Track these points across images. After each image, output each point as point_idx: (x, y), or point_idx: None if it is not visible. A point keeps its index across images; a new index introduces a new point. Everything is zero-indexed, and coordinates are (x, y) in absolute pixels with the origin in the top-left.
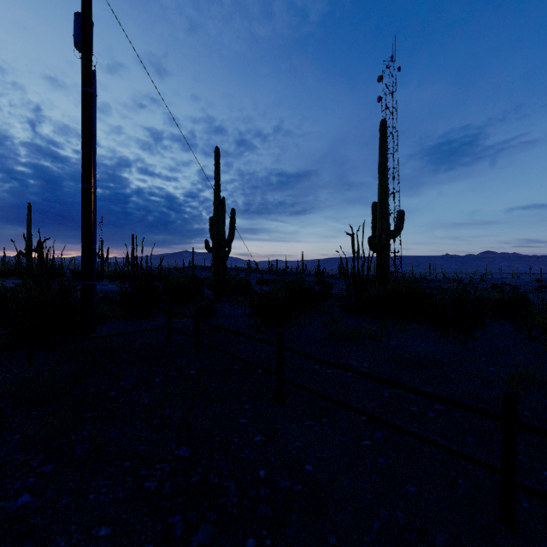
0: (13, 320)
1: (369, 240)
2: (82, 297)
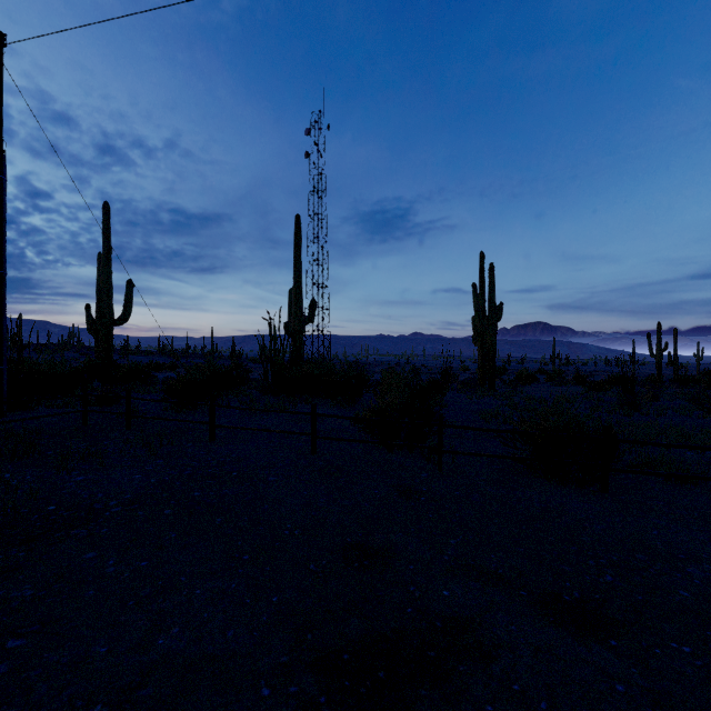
0: None
1: (285, 326)
2: None
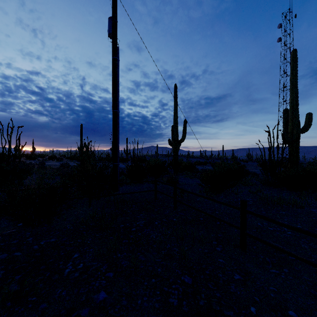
0: (82, 183)
1: (283, 135)
2: (112, 171)
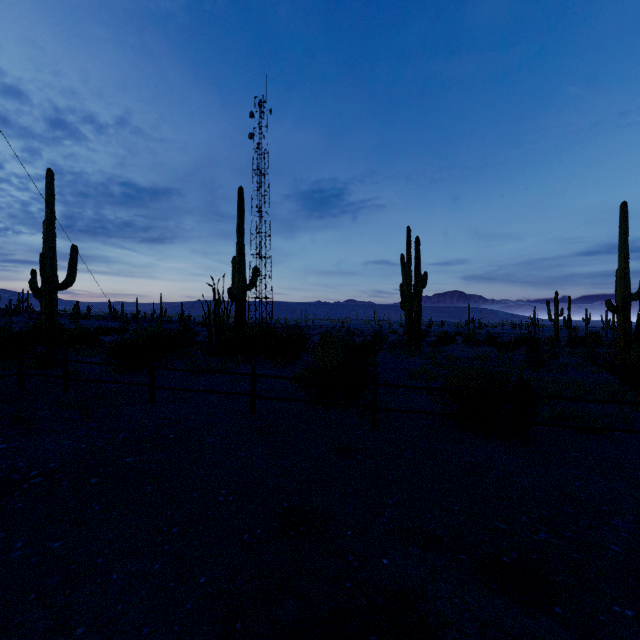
0: None
1: (229, 291)
2: None
